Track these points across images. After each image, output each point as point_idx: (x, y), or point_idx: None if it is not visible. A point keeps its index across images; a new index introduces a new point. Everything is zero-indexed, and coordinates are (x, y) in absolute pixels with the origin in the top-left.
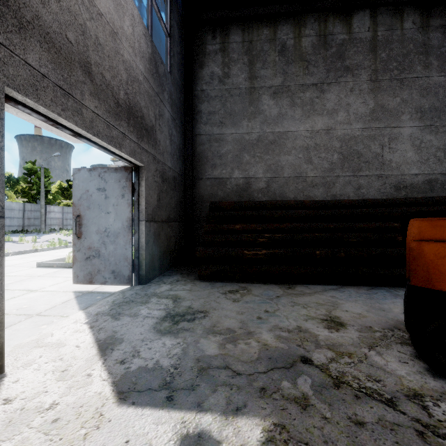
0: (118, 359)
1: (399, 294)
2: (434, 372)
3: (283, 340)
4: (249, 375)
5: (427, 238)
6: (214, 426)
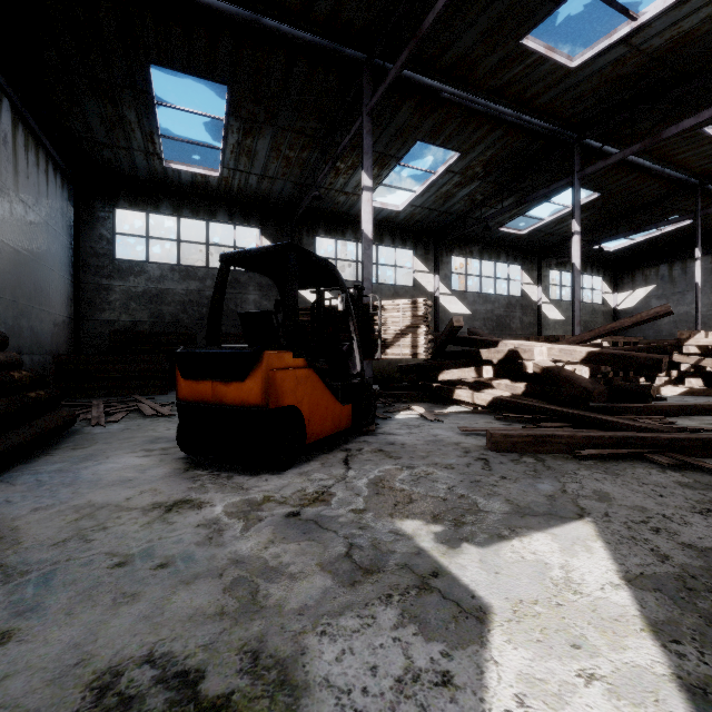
0: (448, 696)
1: (57, 469)
2: (276, 473)
3: (252, 530)
4: (348, 538)
5: (276, 368)
6: (426, 539)
